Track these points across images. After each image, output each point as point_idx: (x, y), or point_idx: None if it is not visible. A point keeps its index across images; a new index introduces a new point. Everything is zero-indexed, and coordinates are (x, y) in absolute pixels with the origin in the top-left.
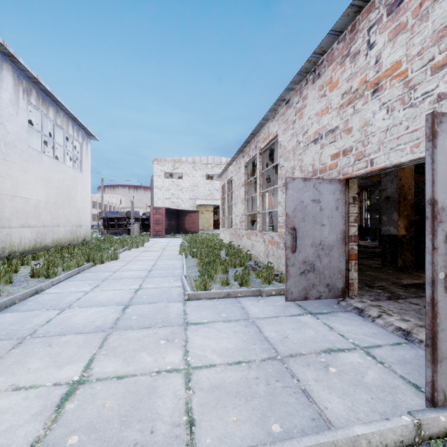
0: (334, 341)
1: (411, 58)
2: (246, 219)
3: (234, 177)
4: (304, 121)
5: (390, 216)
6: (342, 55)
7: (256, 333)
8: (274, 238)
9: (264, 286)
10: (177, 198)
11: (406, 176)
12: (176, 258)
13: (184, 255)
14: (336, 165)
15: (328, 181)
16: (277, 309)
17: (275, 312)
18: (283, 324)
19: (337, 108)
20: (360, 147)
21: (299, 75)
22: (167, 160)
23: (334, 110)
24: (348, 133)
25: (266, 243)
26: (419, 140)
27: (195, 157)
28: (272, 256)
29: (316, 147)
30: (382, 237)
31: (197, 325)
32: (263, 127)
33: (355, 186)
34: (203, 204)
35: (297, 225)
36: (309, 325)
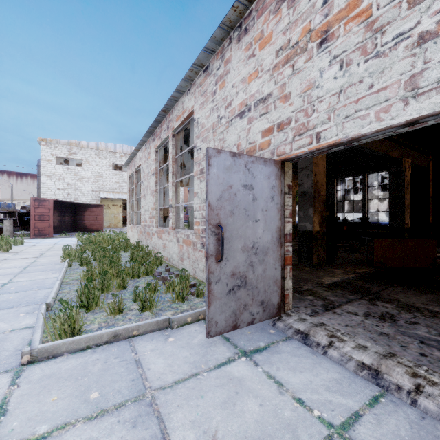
0: (295, 422)
1: None
2: (157, 214)
3: (143, 165)
4: (226, 90)
5: (306, 211)
6: (277, 0)
7: None
8: (190, 237)
9: (176, 305)
10: (75, 189)
11: (320, 172)
12: (53, 269)
13: (67, 264)
14: (268, 144)
15: (263, 160)
16: (195, 353)
17: (192, 363)
18: (207, 394)
19: (270, 70)
20: (302, 117)
21: (222, 30)
22: (61, 143)
23: (267, 72)
24: (286, 101)
25: (180, 243)
26: (389, 101)
27: (100, 143)
28: (188, 259)
29: (242, 122)
30: (299, 234)
31: None
32: (177, 102)
33: (290, 171)
34: (110, 197)
35: (224, 221)
36: (247, 384)
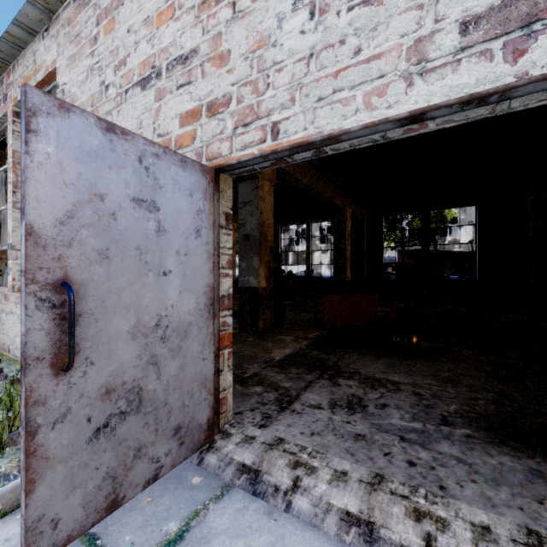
0: None
1: None
2: None
3: None
4: (117, 36)
5: (250, 261)
6: None
7: None
8: None
9: None
10: None
11: (266, 209)
12: None
13: None
14: (192, 138)
15: (179, 158)
16: None
17: None
18: None
19: (196, 7)
20: (249, 94)
21: None
22: None
23: (189, 10)
24: (222, 64)
25: None
26: (385, 78)
27: None
28: None
29: (145, 97)
30: (240, 292)
31: None
32: (23, 51)
33: (229, 191)
34: None
35: (81, 275)
36: None
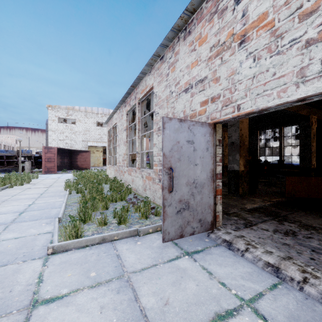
0: (219, 296)
1: (278, 8)
2: (128, 158)
3: (118, 123)
4: (176, 73)
5: (234, 156)
6: (211, 12)
7: (131, 303)
8: (151, 174)
9: (142, 221)
10: (71, 139)
11: (244, 127)
12: (59, 195)
13: (68, 192)
14: (205, 111)
15: (200, 123)
16: (155, 252)
17: (153, 258)
18: (162, 277)
19: (206, 60)
20: (228, 93)
21: (173, 32)
22: (61, 108)
23: (203, 62)
24: (216, 82)
25: (144, 178)
26: (286, 85)
27: (87, 107)
28: (149, 190)
29: (186, 96)
30: (228, 172)
31: (50, 303)
32: (141, 80)
33: (220, 130)
34: (94, 145)
35: (174, 165)
36: (189, 272)
